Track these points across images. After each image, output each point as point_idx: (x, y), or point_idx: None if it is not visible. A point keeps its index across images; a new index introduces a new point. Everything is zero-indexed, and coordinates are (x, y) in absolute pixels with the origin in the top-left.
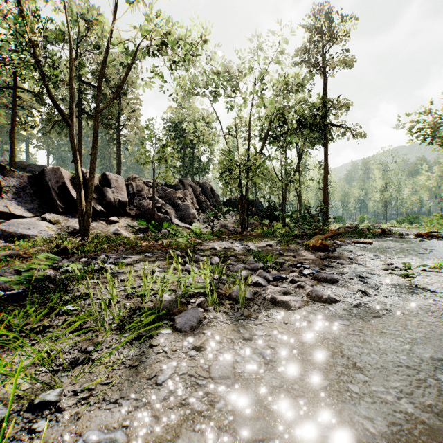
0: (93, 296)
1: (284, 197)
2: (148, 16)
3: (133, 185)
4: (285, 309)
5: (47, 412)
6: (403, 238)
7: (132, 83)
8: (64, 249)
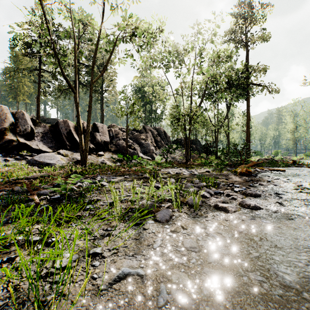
0: (101, 201)
1: (217, 137)
2: (124, 18)
3: (112, 131)
4: (225, 212)
5: (98, 258)
6: (309, 167)
7: (111, 62)
8: (75, 172)
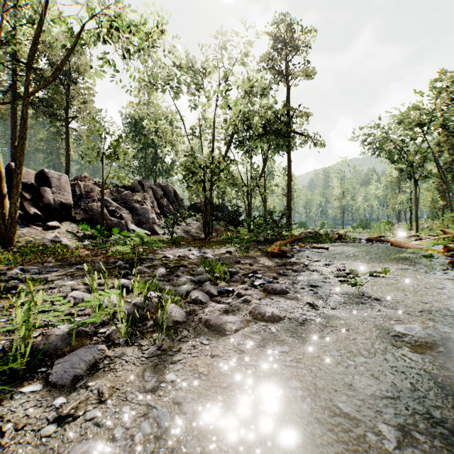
0: None
1: (250, 202)
2: None
3: (80, 186)
4: (219, 334)
5: None
6: (356, 243)
7: (84, 70)
8: None
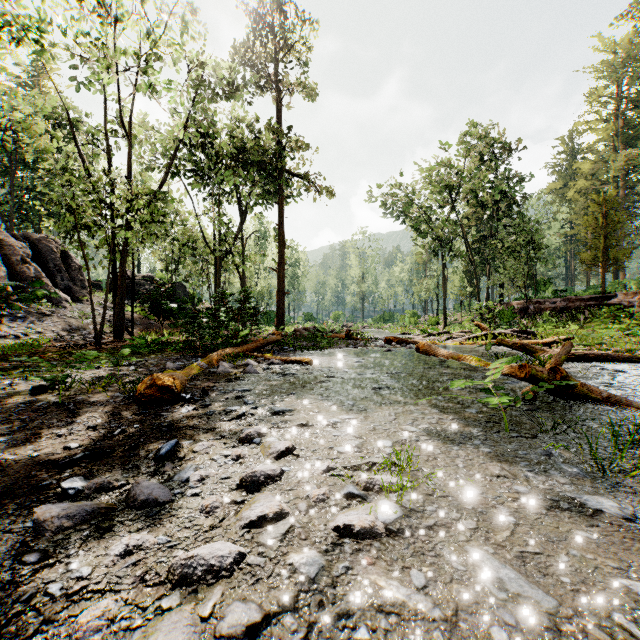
0: None
1: (218, 279)
2: None
3: None
4: None
5: None
6: (368, 346)
7: None
8: None
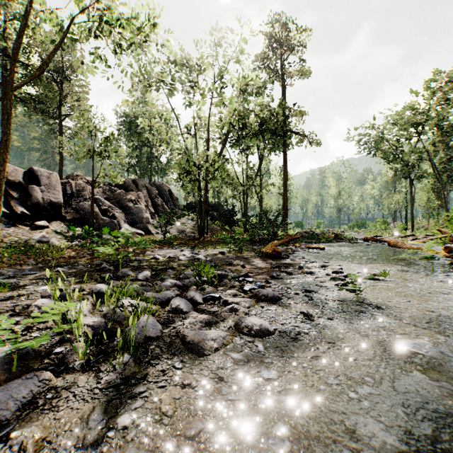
0: None
1: (246, 202)
2: None
3: (71, 184)
4: (196, 354)
5: None
6: (352, 242)
7: (77, 67)
8: None
